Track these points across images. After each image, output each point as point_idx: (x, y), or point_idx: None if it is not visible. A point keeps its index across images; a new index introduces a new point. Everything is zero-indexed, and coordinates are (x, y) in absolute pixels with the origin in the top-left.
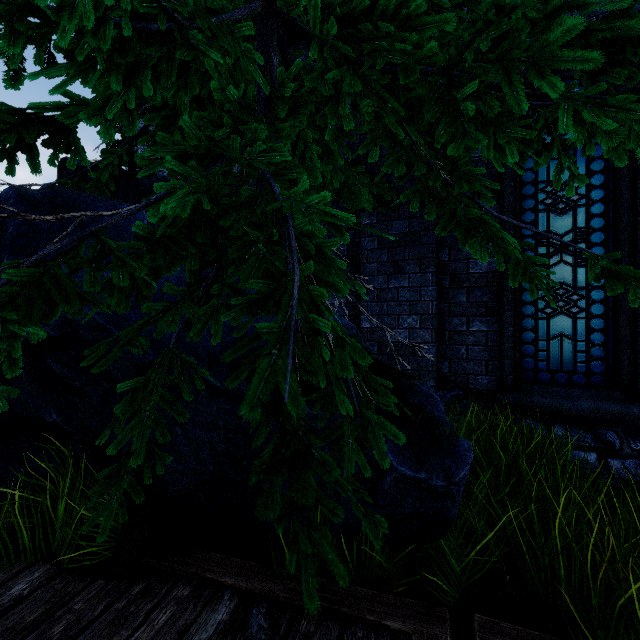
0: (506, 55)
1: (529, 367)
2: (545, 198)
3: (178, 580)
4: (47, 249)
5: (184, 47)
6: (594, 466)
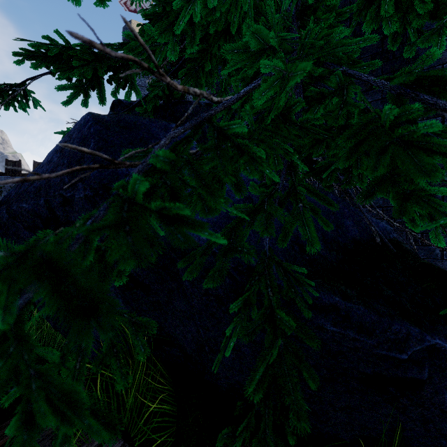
0: None
1: None
2: None
3: None
4: (173, 132)
5: None
6: None
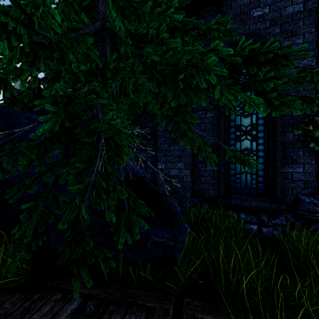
0: (195, 64)
1: (232, 186)
2: (239, 110)
3: (56, 291)
4: None
5: (57, 51)
6: (256, 231)
